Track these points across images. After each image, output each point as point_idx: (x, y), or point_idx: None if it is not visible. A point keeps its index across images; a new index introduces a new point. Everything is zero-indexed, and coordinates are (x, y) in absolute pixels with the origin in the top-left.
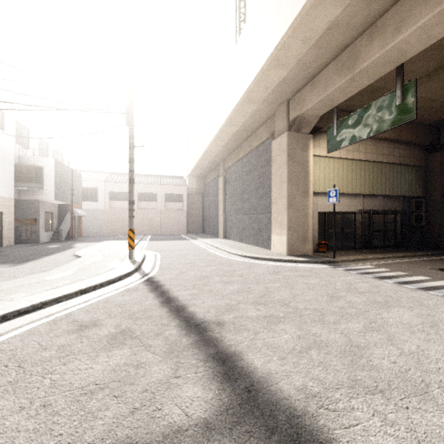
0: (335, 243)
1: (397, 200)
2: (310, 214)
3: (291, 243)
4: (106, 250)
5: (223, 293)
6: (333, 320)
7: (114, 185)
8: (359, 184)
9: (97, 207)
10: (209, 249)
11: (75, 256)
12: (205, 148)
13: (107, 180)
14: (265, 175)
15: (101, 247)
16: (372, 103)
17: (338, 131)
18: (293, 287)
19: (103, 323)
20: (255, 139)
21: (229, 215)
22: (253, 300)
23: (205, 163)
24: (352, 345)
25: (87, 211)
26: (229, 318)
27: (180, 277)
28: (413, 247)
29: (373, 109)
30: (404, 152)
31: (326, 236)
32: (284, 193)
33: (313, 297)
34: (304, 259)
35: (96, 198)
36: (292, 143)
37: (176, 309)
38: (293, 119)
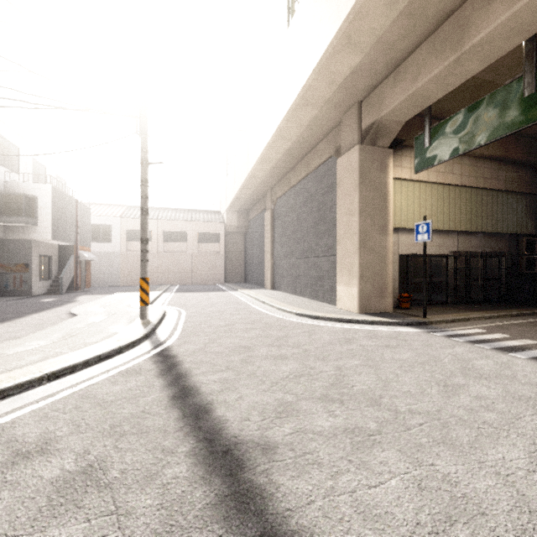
0: (421, 297)
1: (502, 239)
2: (389, 256)
3: (364, 297)
4: (114, 306)
5: (273, 379)
6: (467, 440)
7: (133, 222)
8: (453, 218)
9: (111, 250)
10: (253, 304)
11: (70, 314)
12: (247, 173)
13: (123, 215)
14: (327, 205)
15: (110, 301)
16: (486, 97)
17: (431, 141)
18: (378, 367)
19: (58, 446)
20: (313, 159)
21: (279, 259)
22: (321, 392)
23: (247, 193)
24: (531, 511)
25: (98, 255)
26: (284, 434)
27: (208, 349)
28: (523, 301)
29: (487, 105)
30: (512, 175)
31: (409, 286)
32: (354, 228)
33: (416, 386)
34: (384, 320)
35: (110, 237)
36: (365, 161)
37: (194, 413)
38: (366, 127)
